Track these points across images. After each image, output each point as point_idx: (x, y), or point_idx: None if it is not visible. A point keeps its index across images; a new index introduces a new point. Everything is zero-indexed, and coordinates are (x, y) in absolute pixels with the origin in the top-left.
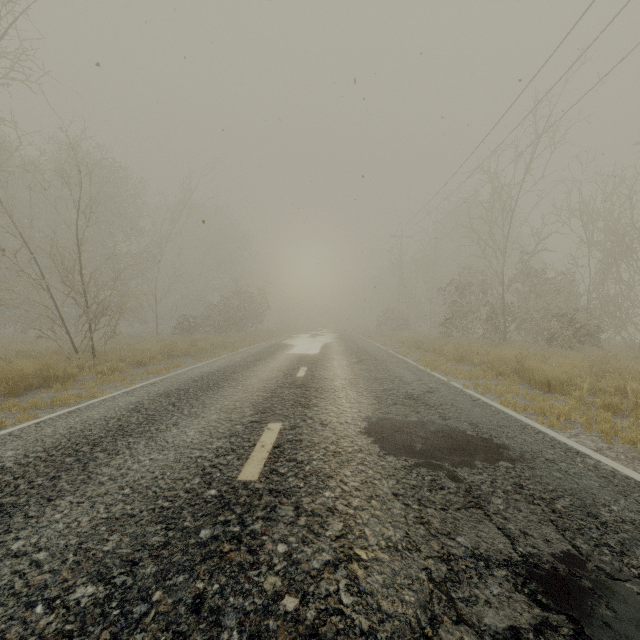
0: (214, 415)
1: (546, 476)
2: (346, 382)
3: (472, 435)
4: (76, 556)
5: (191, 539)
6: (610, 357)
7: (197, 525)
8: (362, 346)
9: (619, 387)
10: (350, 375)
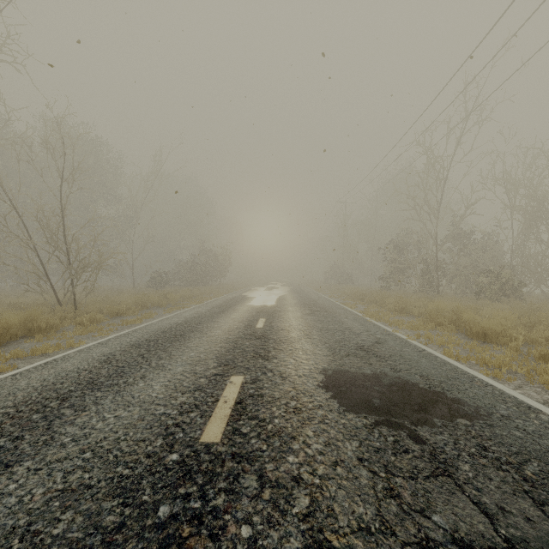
0: (180, 367)
1: (506, 435)
2: (301, 333)
3: (425, 388)
4: (22, 542)
5: (148, 519)
6: (535, 309)
7: (156, 500)
8: (313, 298)
9: (548, 338)
10: (304, 326)
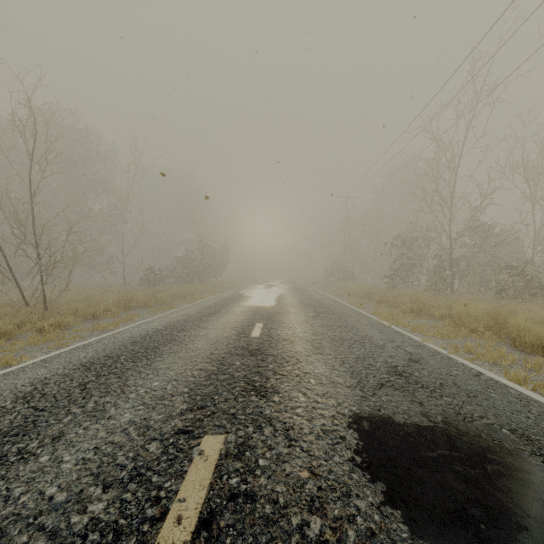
0: (127, 413)
1: None
2: (309, 345)
3: (542, 467)
4: None
5: None
6: None
7: None
8: (315, 297)
9: None
10: (311, 334)
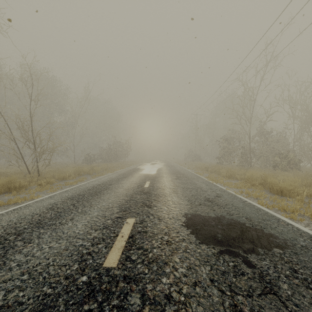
0: (95, 212)
1: (308, 261)
2: (171, 190)
3: (250, 227)
4: None
5: None
6: (309, 176)
7: None
8: (178, 169)
9: None
10: (173, 186)
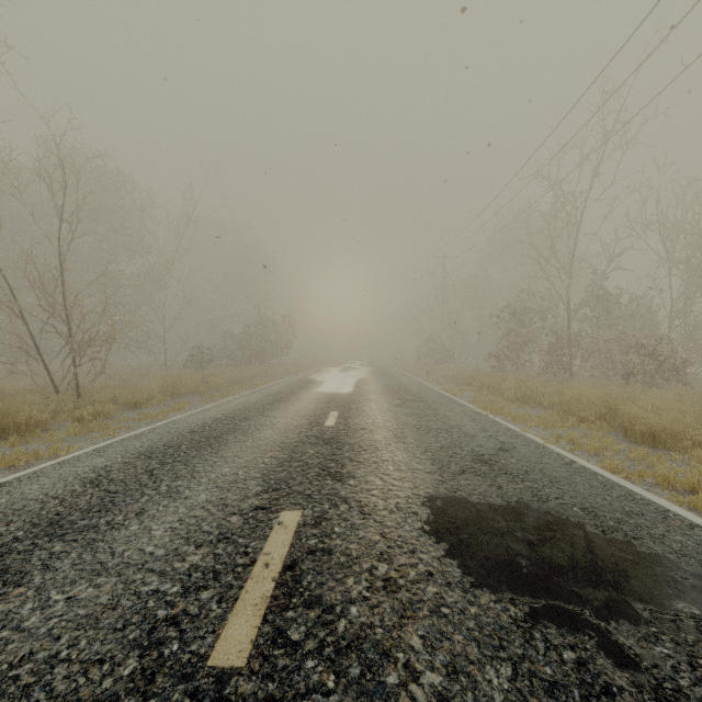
0: (203, 494)
1: None
2: (390, 435)
3: (597, 535)
4: None
5: None
6: None
7: None
8: (403, 382)
9: None
10: (394, 423)
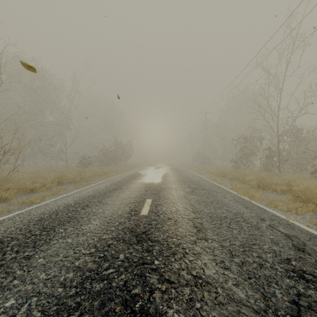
0: None
1: None
2: (192, 227)
3: None
4: None
5: None
6: None
7: None
8: (188, 175)
9: None
10: (191, 212)
